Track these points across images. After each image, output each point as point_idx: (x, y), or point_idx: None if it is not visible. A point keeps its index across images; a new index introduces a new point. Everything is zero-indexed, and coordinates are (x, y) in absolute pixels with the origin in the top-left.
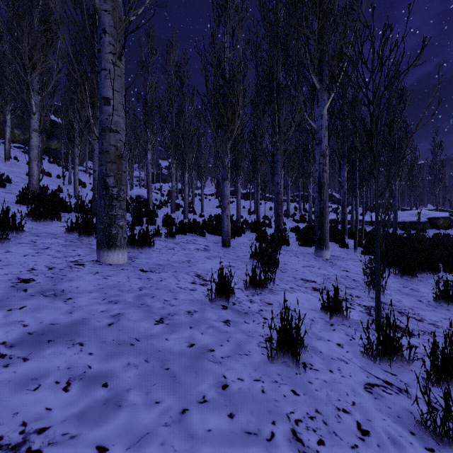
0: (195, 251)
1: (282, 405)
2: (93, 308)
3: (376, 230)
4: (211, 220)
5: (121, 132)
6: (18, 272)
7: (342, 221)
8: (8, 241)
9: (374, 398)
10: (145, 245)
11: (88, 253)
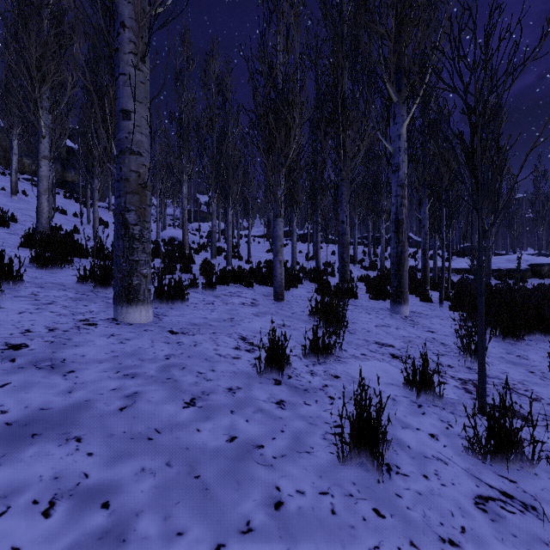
0: (239, 306)
1: (361, 534)
2: (102, 385)
3: (480, 280)
4: (260, 267)
5: (144, 154)
6: (8, 335)
7: (423, 269)
8: (1, 293)
9: (490, 519)
10: (177, 299)
11: (104, 309)
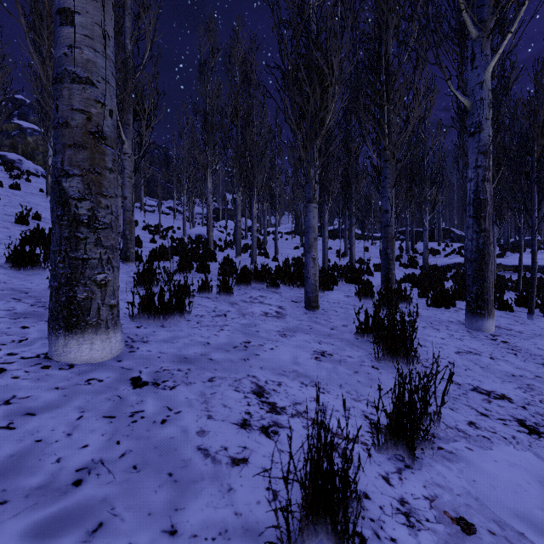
0: (260, 319)
1: None
2: None
3: None
4: (288, 266)
5: (100, 85)
6: None
7: None
8: None
9: None
10: (171, 313)
11: None
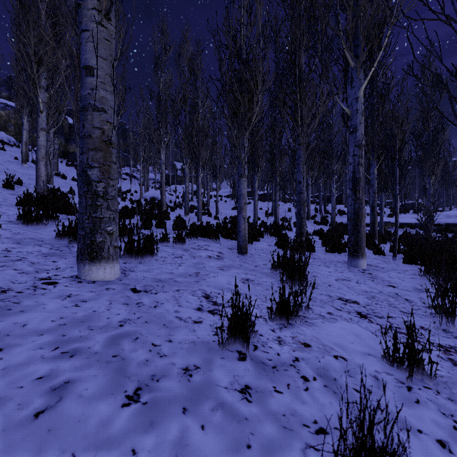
0: (206, 260)
1: None
2: (27, 372)
3: None
4: (226, 223)
5: (109, 111)
6: None
7: (372, 224)
8: None
9: None
10: (145, 254)
11: (72, 265)
